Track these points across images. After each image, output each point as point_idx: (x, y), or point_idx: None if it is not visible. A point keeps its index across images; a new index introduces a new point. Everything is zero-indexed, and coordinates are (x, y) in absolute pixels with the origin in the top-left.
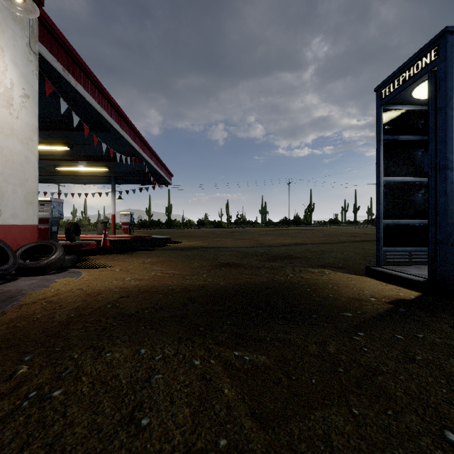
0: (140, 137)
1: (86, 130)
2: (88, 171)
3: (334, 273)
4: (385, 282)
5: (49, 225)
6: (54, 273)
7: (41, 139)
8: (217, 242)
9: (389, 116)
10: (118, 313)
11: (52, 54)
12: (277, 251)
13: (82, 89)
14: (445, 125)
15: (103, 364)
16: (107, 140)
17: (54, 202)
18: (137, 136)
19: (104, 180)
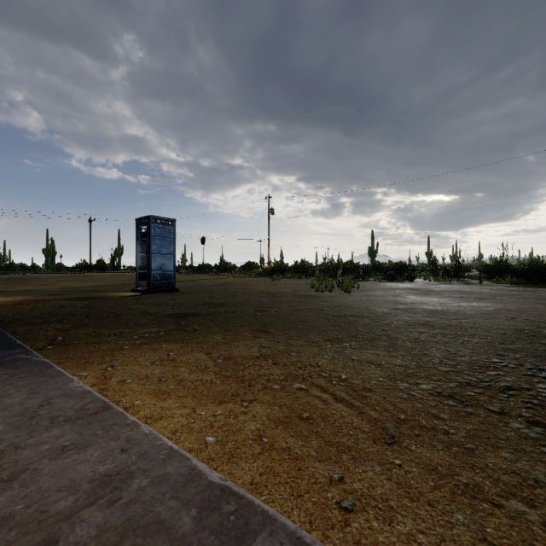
0: None
1: None
2: None
3: (119, 293)
4: (137, 293)
5: None
6: None
7: None
8: (11, 288)
9: (141, 230)
10: (36, 301)
11: None
12: (86, 289)
13: None
14: (150, 243)
15: (54, 302)
16: None
17: None
18: None
19: None
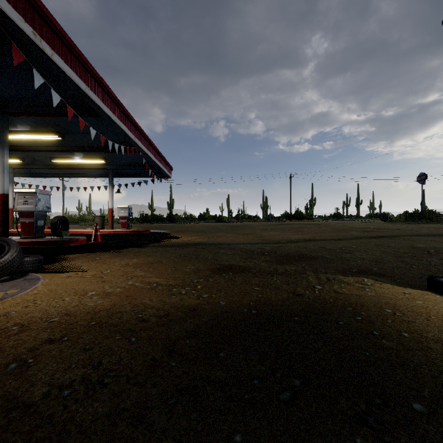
0: (135, 124)
1: (70, 112)
2: (85, 164)
3: (379, 284)
4: None
5: (34, 219)
6: (4, 281)
7: (30, 127)
8: (218, 237)
9: None
10: (4, 400)
11: (18, 11)
12: (286, 249)
13: (61, 60)
14: None
15: None
16: (99, 127)
17: (40, 194)
18: (132, 124)
19: (103, 173)
